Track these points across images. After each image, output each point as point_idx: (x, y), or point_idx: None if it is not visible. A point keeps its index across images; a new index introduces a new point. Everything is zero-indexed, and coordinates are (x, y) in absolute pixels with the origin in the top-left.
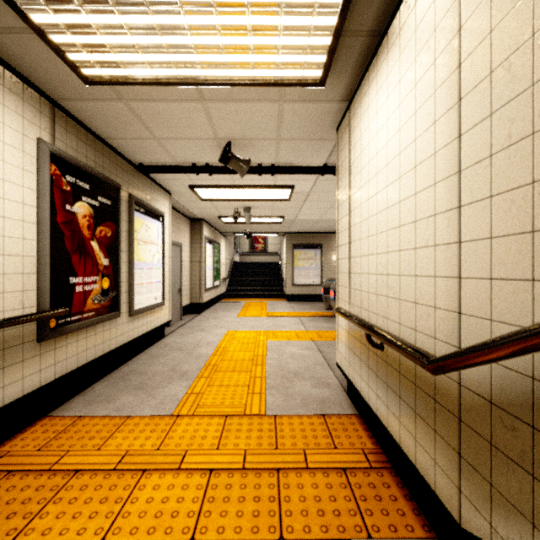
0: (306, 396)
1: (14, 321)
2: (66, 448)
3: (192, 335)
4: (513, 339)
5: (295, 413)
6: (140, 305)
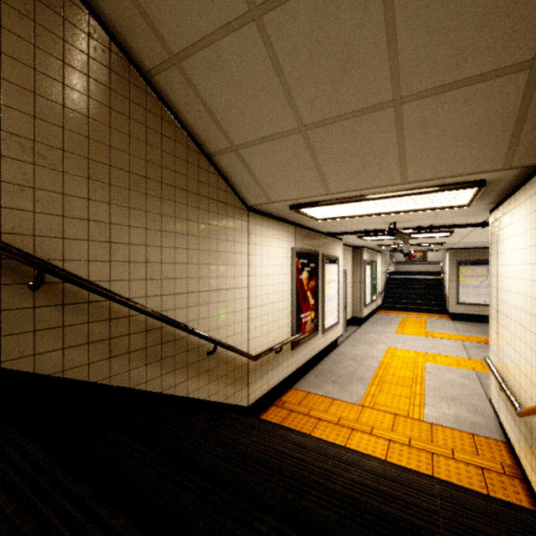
0: (459, 417)
1: (289, 341)
2: (309, 407)
3: (358, 347)
4: (531, 408)
5: (448, 426)
6: (326, 326)
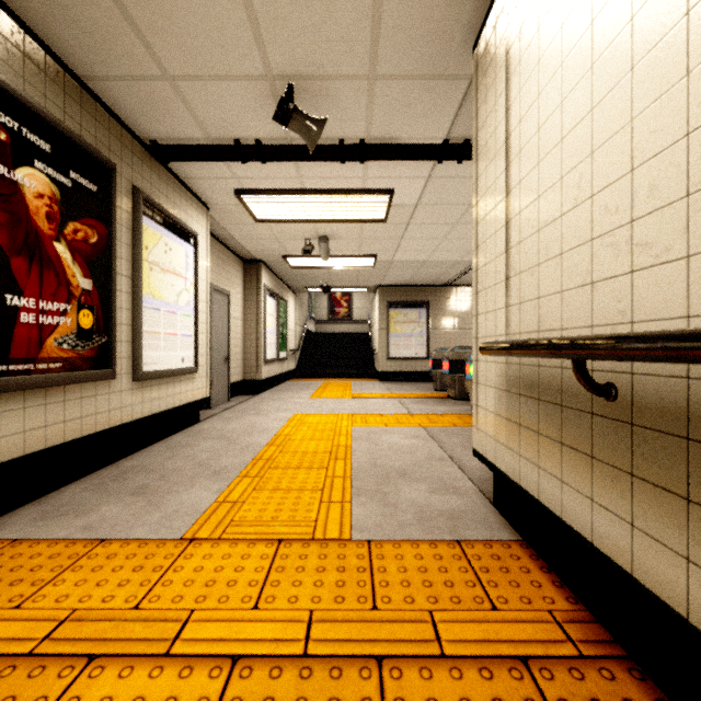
0: (422, 507)
1: None
2: None
3: (242, 419)
4: None
5: (406, 537)
6: (154, 366)
